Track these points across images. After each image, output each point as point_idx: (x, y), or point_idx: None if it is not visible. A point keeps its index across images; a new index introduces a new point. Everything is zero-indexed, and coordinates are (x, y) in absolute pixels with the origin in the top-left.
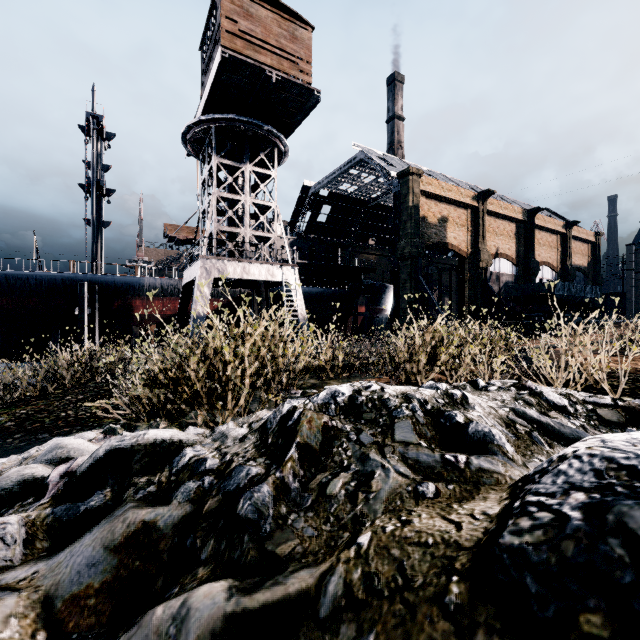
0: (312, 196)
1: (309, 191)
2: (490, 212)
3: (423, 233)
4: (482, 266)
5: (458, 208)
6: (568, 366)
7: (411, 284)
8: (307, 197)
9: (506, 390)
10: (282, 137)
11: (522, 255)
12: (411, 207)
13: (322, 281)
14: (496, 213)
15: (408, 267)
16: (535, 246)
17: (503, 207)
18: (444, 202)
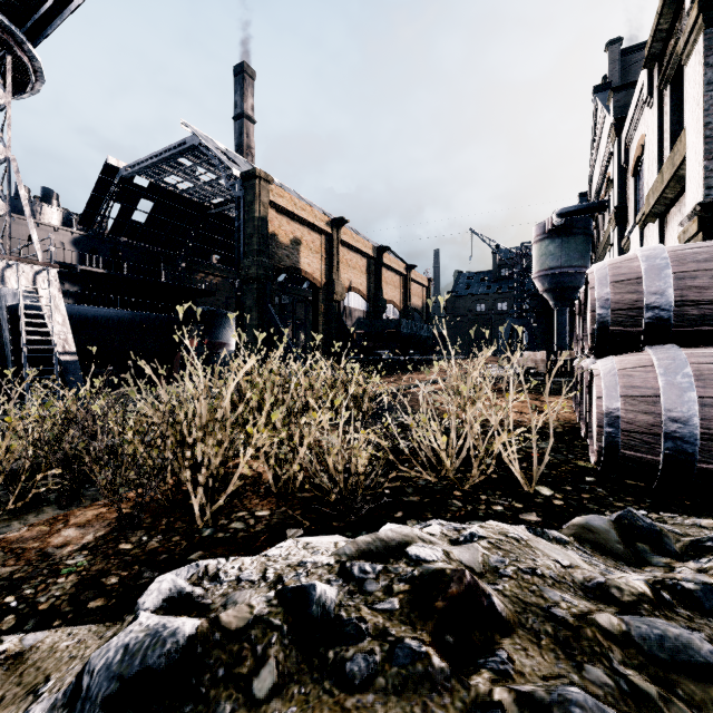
0: (122, 182)
1: (117, 174)
2: (344, 242)
3: (273, 253)
4: (336, 299)
5: (312, 232)
6: (467, 442)
7: (258, 313)
8: (113, 182)
9: (418, 681)
10: (21, 36)
11: (372, 292)
12: (258, 218)
13: (134, 302)
14: (350, 245)
15: (255, 292)
16: (383, 284)
17: (356, 240)
18: (297, 221)
